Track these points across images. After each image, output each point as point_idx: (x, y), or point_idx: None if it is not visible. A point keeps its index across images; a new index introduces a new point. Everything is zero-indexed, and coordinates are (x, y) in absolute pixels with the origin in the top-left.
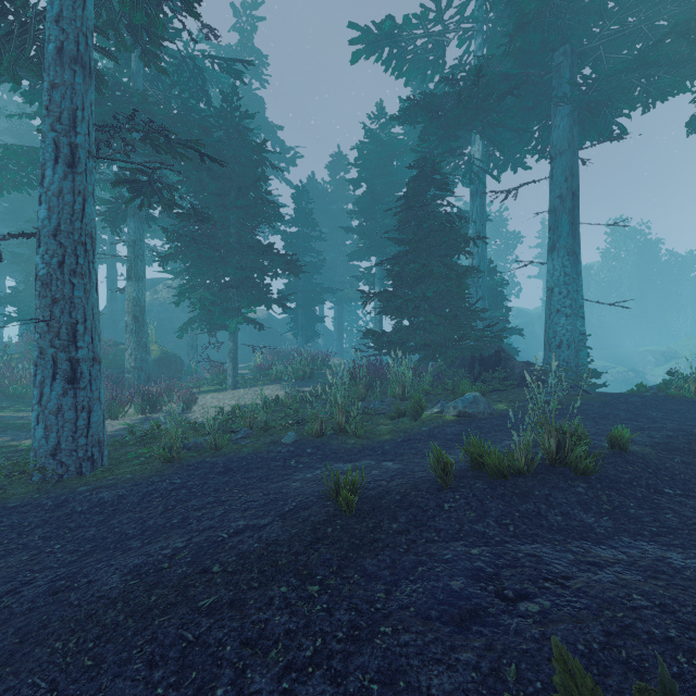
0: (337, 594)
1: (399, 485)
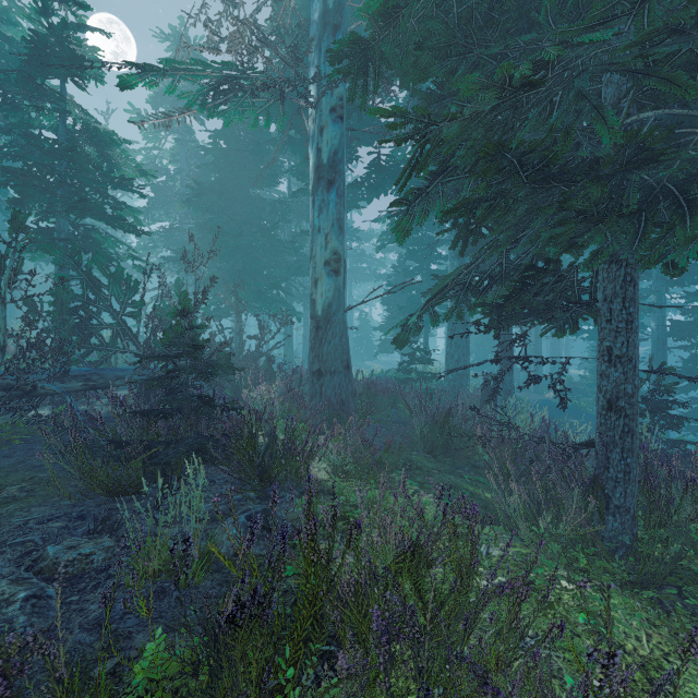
0: None
1: None
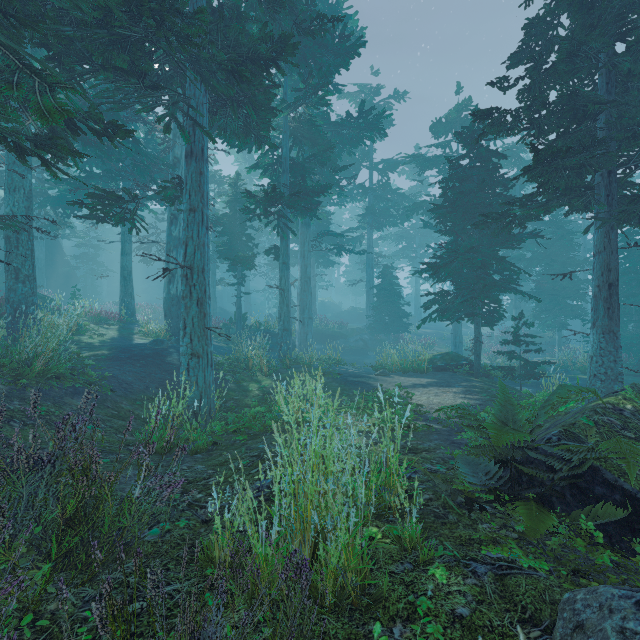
0: None
1: None
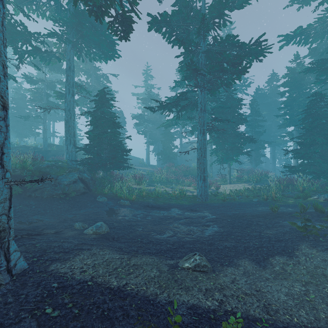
0: (272, 220)
1: (290, 211)
